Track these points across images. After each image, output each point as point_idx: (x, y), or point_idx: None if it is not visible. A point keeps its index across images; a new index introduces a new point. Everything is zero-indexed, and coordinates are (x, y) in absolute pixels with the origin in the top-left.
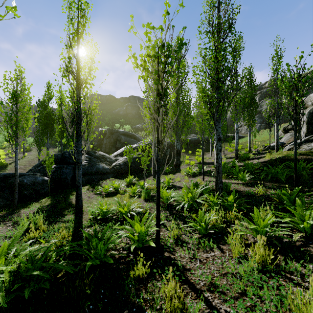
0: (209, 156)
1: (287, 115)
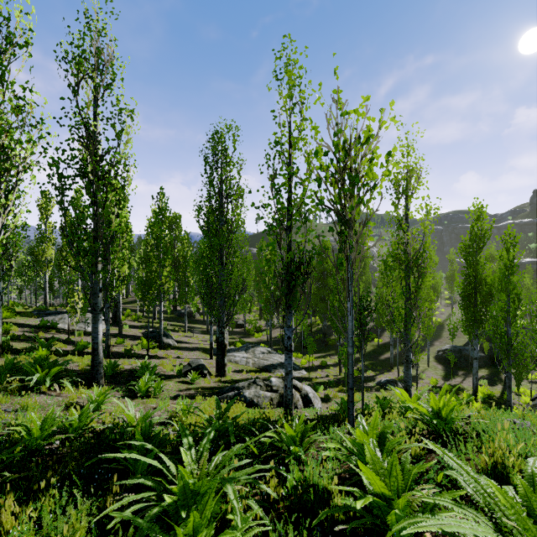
0: None
1: None
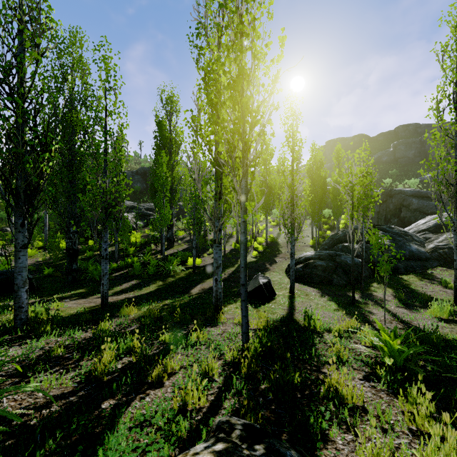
0: None
1: None
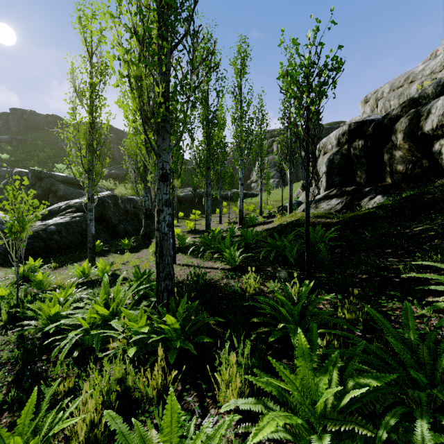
0: None
1: (295, 139)
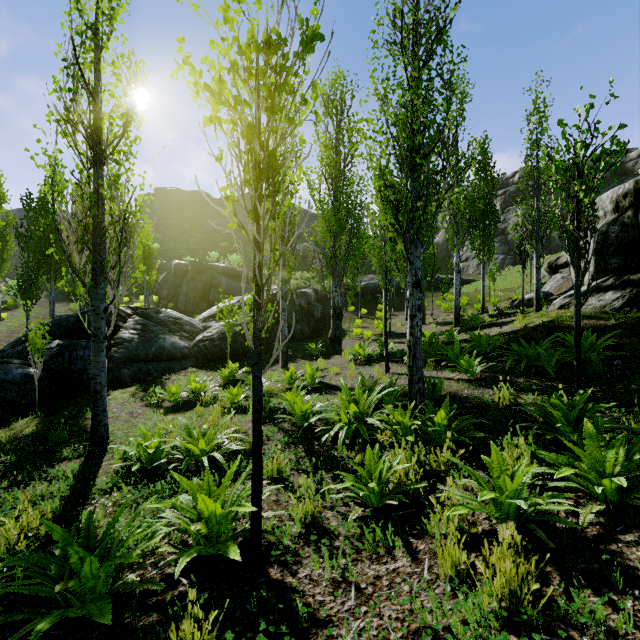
0: (402, 320)
1: (561, 233)
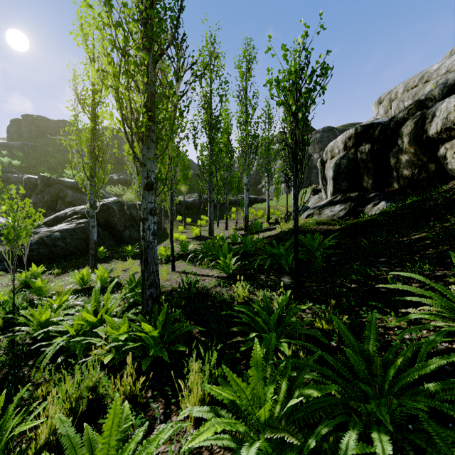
0: (214, 227)
1: (284, 146)
